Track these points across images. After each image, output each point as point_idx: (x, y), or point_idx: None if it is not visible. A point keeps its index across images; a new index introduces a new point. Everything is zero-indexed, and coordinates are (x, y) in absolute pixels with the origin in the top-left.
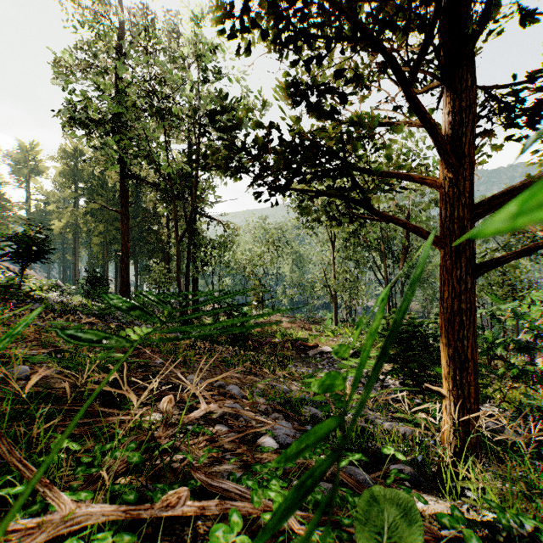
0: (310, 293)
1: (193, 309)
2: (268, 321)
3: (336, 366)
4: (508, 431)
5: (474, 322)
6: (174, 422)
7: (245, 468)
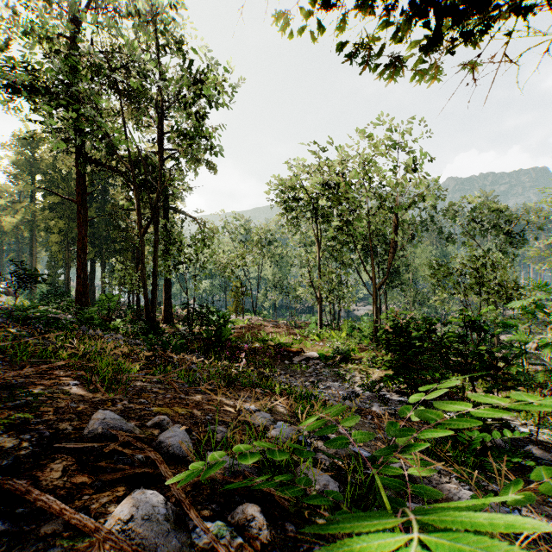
0: (293, 296)
1: (166, 313)
2: (249, 325)
3: (324, 373)
4: None
5: None
6: None
7: None
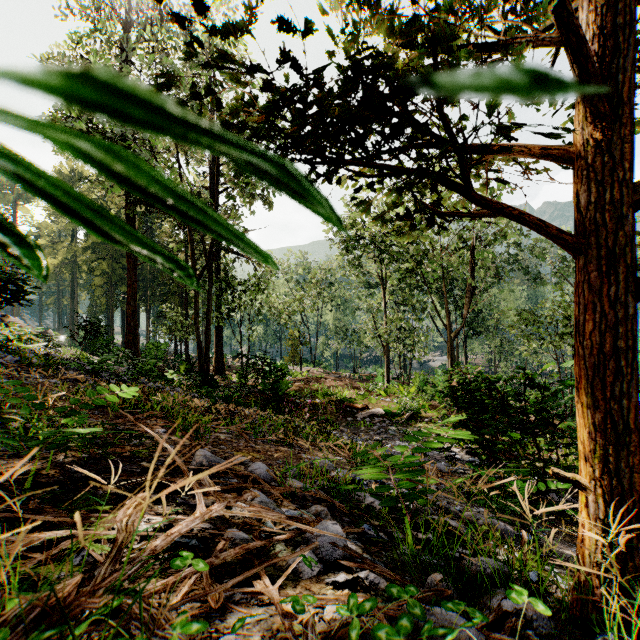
0: (358, 345)
1: (217, 364)
2: (307, 378)
3: (390, 431)
4: None
5: (636, 370)
6: (135, 549)
7: (265, 622)
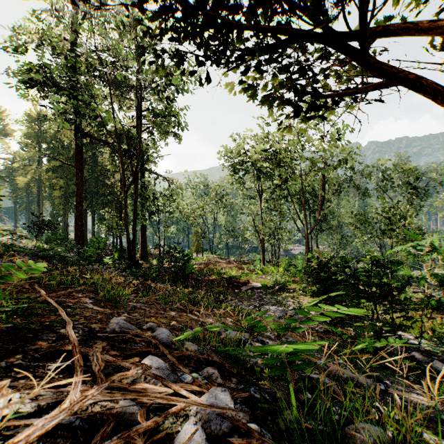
0: (242, 239)
1: (142, 252)
2: (207, 261)
3: (265, 299)
4: (436, 362)
5: None
6: None
7: None
